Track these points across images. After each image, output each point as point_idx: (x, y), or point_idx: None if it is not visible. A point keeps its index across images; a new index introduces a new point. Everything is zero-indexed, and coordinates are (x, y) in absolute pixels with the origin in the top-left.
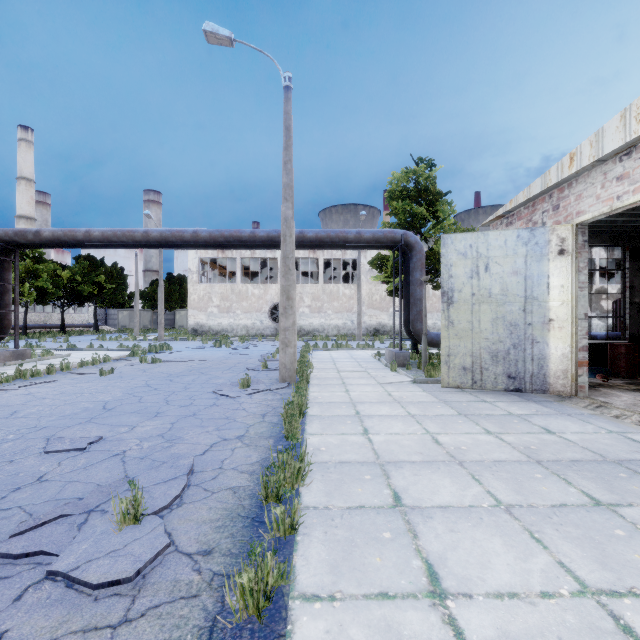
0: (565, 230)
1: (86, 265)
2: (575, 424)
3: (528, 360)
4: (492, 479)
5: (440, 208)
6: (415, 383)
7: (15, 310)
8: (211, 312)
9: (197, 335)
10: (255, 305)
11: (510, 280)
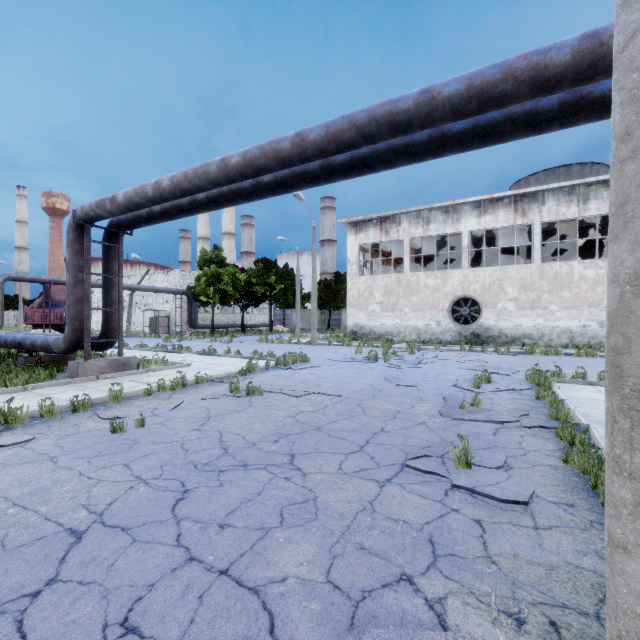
0: None
1: (261, 267)
2: None
3: None
4: None
5: None
6: None
7: (119, 308)
8: (372, 310)
9: (356, 338)
10: (429, 300)
11: None
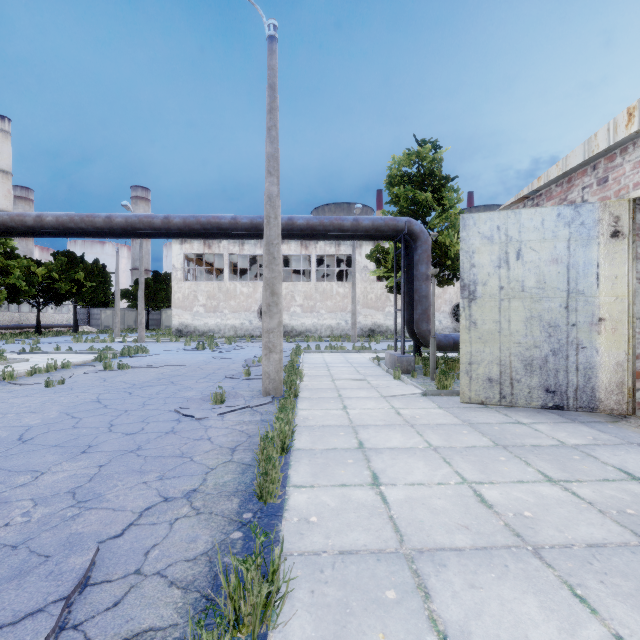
0: (619, 206)
1: (64, 262)
2: None
3: (571, 370)
4: (608, 597)
5: (446, 195)
6: (426, 396)
7: None
8: (197, 311)
9: (182, 336)
10: (244, 304)
11: (548, 270)
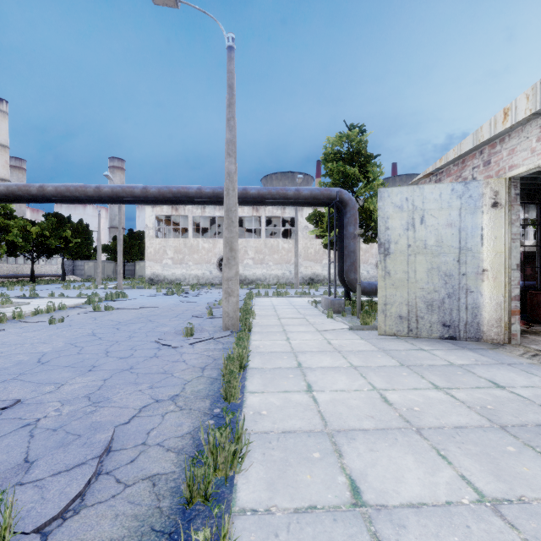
0: (498, 183)
1: (54, 221)
2: (520, 376)
3: (462, 309)
4: (461, 455)
5: (370, 169)
6: (352, 330)
7: None
8: (166, 263)
9: (153, 284)
10: (205, 257)
11: (445, 232)
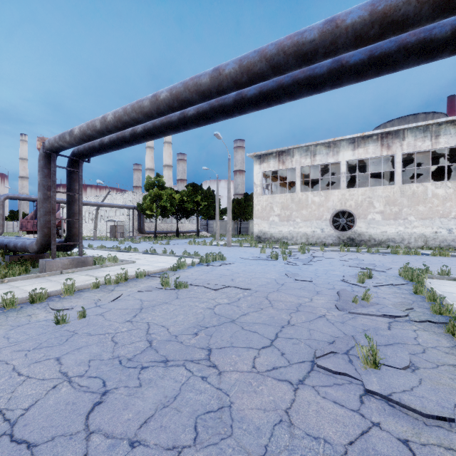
0: None
1: (190, 190)
2: None
3: None
4: None
5: None
6: None
7: (79, 219)
8: (272, 221)
9: (260, 241)
10: (315, 213)
11: None
